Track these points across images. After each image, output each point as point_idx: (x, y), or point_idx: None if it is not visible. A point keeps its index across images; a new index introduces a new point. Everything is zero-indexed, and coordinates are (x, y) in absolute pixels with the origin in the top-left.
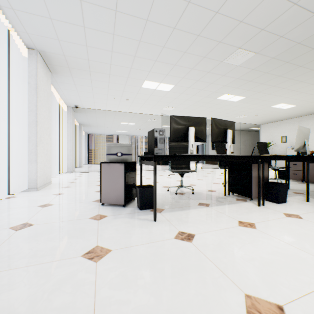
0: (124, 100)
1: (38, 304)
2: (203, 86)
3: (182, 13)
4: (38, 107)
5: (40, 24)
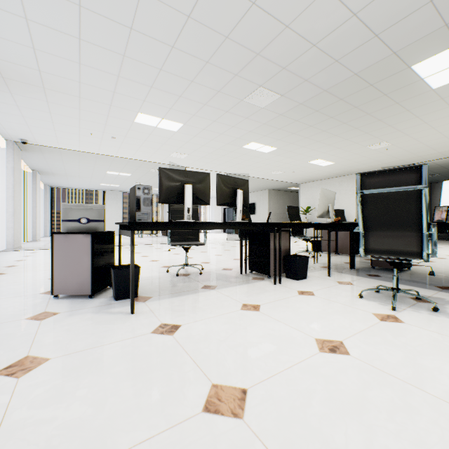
0: (109, 139)
1: None
2: (223, 129)
3: (181, 28)
4: None
5: None
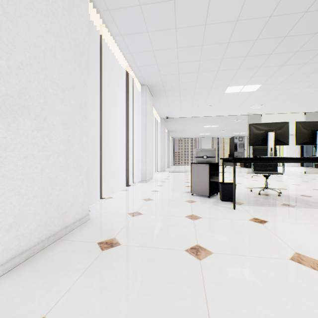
0: (207, 107)
1: (170, 227)
2: (301, 78)
3: (263, 26)
4: (146, 124)
5: (150, 69)
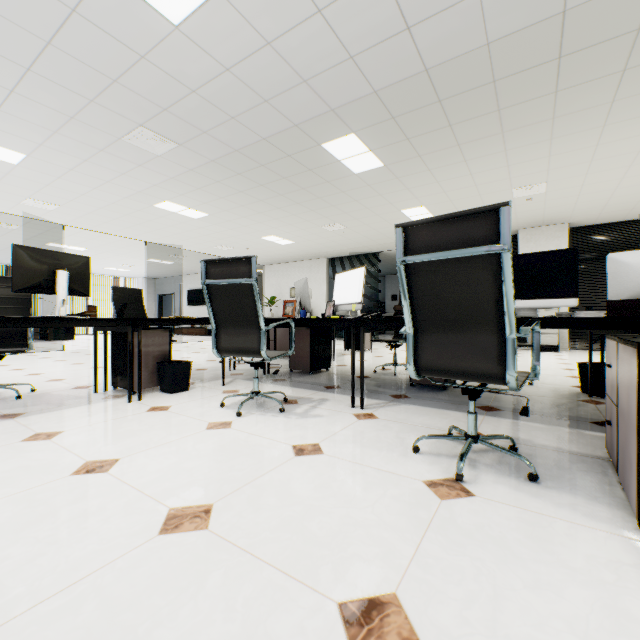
0: None
1: None
2: (108, 175)
3: None
4: None
5: None
